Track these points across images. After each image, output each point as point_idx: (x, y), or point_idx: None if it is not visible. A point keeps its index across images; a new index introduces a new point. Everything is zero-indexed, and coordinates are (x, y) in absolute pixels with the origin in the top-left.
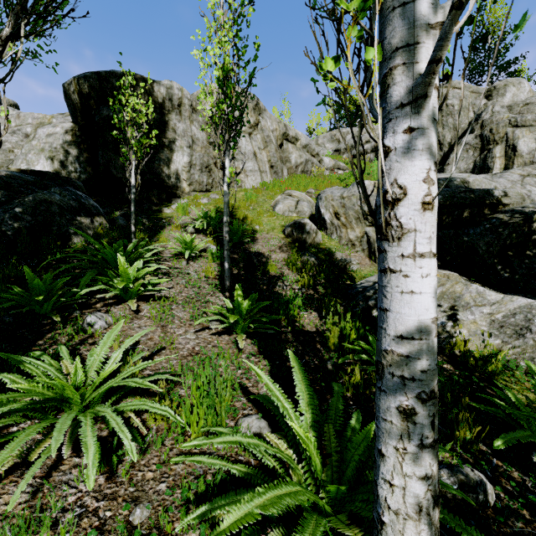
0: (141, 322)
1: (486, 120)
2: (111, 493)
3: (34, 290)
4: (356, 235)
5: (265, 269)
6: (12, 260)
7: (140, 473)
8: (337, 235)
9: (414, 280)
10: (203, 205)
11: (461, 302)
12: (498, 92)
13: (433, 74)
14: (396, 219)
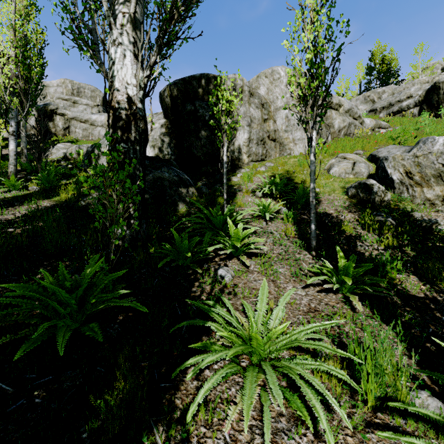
0: (254, 276)
1: None
2: None
3: (181, 247)
4: (435, 194)
5: (339, 229)
6: (153, 223)
7: (339, 436)
8: (409, 195)
9: None
10: (262, 173)
11: None
12: None
13: None
14: None
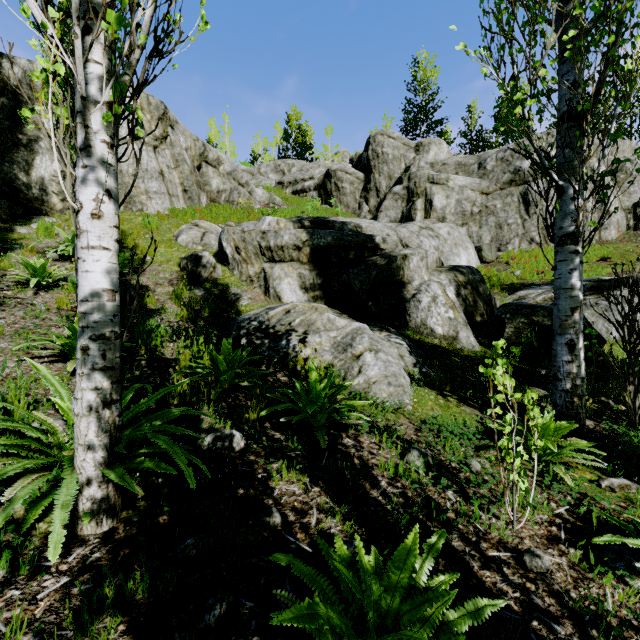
0: None
1: (412, 173)
2: None
3: None
4: (255, 271)
5: (142, 302)
6: None
7: None
8: (239, 271)
9: (89, 264)
10: None
11: (312, 328)
12: (424, 149)
13: (88, 134)
14: (78, 224)
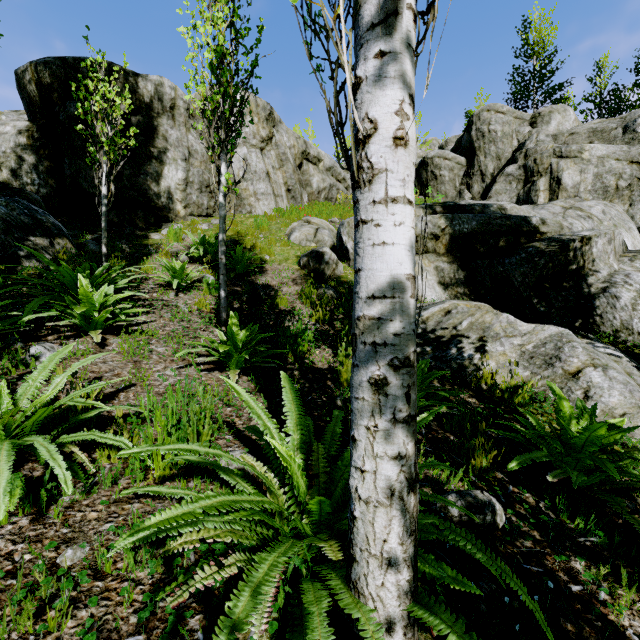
0: (108, 357)
1: (530, 149)
2: (36, 535)
3: None
4: None
5: (273, 302)
6: None
7: (79, 514)
8: None
9: (386, 230)
10: (202, 231)
11: (490, 333)
12: (543, 119)
13: None
14: (367, 160)
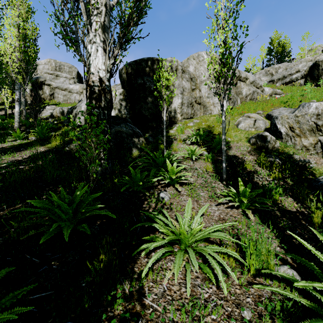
0: (184, 198)
1: None
2: (224, 297)
3: (135, 178)
4: (309, 142)
5: (242, 166)
6: (116, 162)
7: (232, 289)
8: (292, 143)
9: None
10: (191, 127)
11: None
12: None
13: None
14: None
